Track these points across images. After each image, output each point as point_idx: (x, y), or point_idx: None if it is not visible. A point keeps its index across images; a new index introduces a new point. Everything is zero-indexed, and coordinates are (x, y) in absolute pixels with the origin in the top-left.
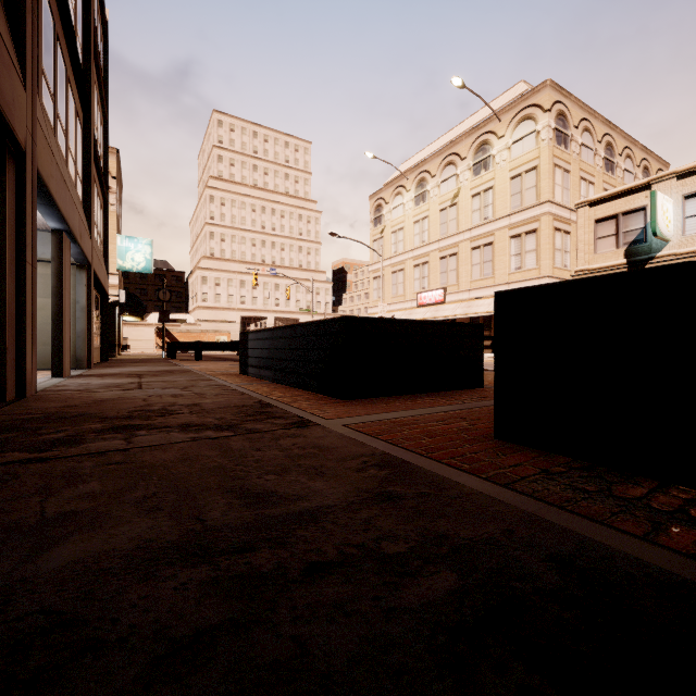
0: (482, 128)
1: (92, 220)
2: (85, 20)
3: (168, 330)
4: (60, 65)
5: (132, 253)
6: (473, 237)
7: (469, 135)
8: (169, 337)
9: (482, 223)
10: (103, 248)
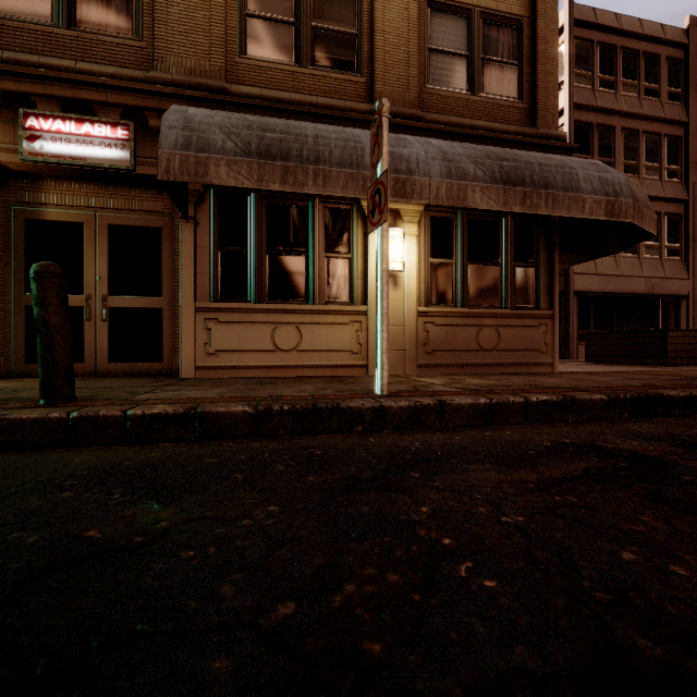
0: None
1: None
2: None
3: None
4: None
5: None
6: None
7: None
8: None
9: None
10: None
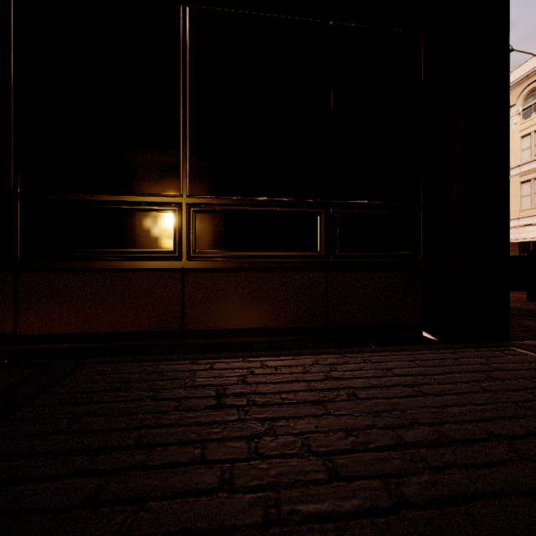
0: (532, 77)
1: None
2: None
3: None
4: None
5: None
6: (522, 172)
7: (518, 85)
8: None
9: (532, 159)
10: None
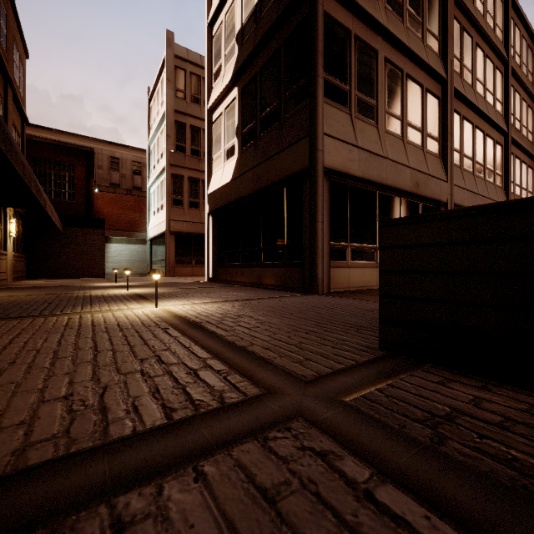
0: None
1: (510, 193)
2: (504, 83)
3: None
4: (478, 137)
5: None
6: None
7: None
8: None
9: None
10: None
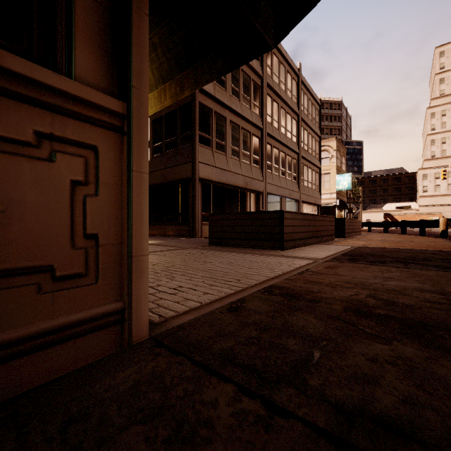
0: None
1: (301, 185)
2: (297, 126)
3: (390, 214)
4: (282, 156)
5: (342, 182)
6: None
7: None
8: (390, 219)
9: None
10: (319, 187)
